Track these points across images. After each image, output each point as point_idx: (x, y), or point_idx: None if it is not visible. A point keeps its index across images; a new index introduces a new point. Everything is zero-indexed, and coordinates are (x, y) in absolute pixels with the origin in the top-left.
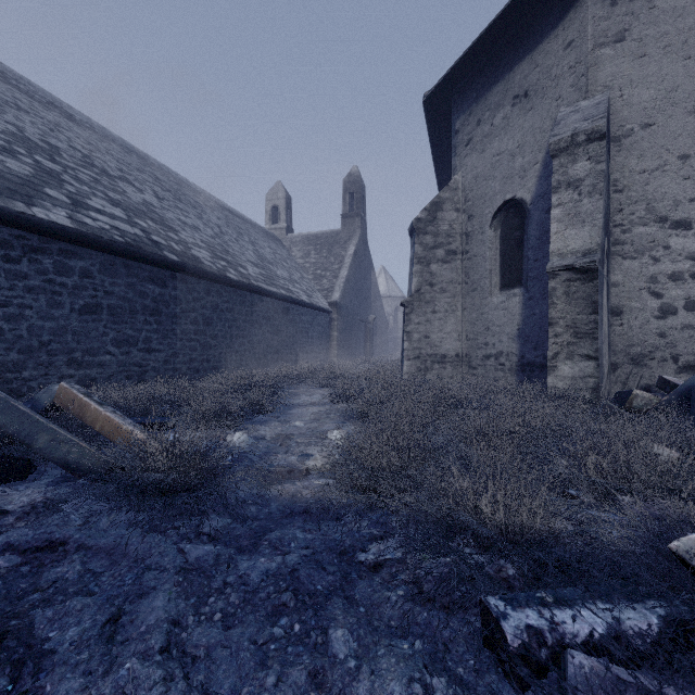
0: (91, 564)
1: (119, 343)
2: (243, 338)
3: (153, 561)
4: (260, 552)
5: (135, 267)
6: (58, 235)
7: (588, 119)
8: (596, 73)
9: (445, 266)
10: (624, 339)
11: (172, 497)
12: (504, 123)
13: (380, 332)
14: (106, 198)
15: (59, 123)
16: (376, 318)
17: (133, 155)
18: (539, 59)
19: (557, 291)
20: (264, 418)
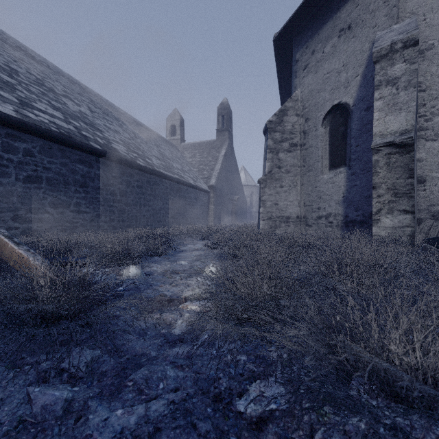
0: None
1: (55, 206)
2: (149, 206)
3: None
4: (120, 397)
5: (68, 151)
6: (4, 121)
7: (402, 33)
8: (405, 3)
9: (289, 154)
10: (427, 200)
11: (53, 326)
12: (332, 50)
13: (241, 207)
14: (50, 104)
15: (22, 58)
16: (239, 198)
17: (76, 86)
18: None
19: (380, 162)
20: (158, 259)
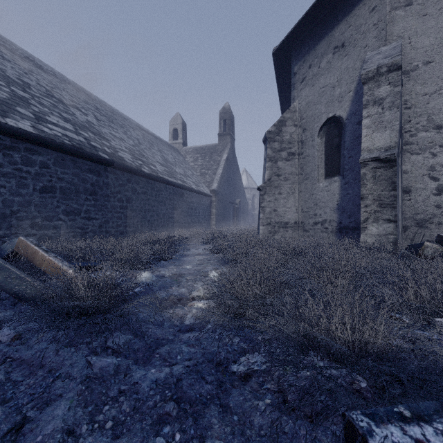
0: (14, 373)
1: (68, 213)
2: (153, 212)
3: (64, 372)
4: (152, 363)
5: (79, 162)
6: (23, 137)
7: (388, 57)
8: (392, 27)
9: (287, 163)
10: (412, 209)
11: (90, 319)
12: (327, 65)
13: (243, 210)
14: (61, 116)
15: (31, 69)
16: (240, 201)
17: (81, 93)
18: (352, 20)
19: (367, 175)
20: (165, 263)
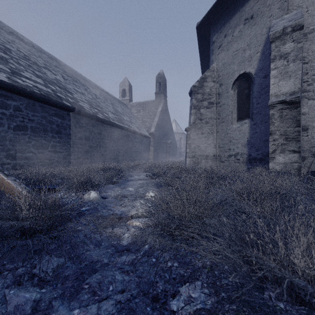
0: None
1: (37, 147)
2: (106, 148)
3: None
4: (78, 298)
5: (46, 108)
6: None
7: (291, 20)
8: None
9: (208, 110)
10: (309, 143)
11: (30, 238)
12: (239, 34)
13: (173, 149)
14: (33, 73)
15: (14, 40)
16: (171, 142)
17: (53, 60)
18: None
19: (275, 115)
20: (112, 186)
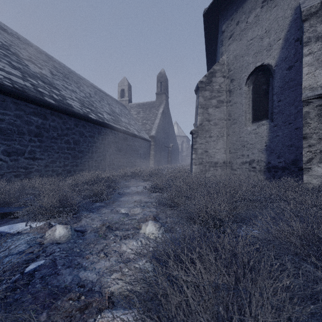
0: None
1: (9, 153)
2: (100, 153)
3: None
4: None
5: (22, 105)
6: None
7: None
8: None
9: (217, 110)
10: None
11: None
12: (255, 19)
13: (175, 152)
14: (9, 64)
15: None
16: (173, 145)
17: (42, 55)
18: None
19: (310, 114)
20: (100, 205)
